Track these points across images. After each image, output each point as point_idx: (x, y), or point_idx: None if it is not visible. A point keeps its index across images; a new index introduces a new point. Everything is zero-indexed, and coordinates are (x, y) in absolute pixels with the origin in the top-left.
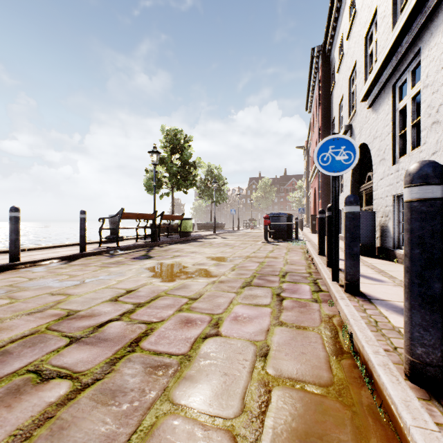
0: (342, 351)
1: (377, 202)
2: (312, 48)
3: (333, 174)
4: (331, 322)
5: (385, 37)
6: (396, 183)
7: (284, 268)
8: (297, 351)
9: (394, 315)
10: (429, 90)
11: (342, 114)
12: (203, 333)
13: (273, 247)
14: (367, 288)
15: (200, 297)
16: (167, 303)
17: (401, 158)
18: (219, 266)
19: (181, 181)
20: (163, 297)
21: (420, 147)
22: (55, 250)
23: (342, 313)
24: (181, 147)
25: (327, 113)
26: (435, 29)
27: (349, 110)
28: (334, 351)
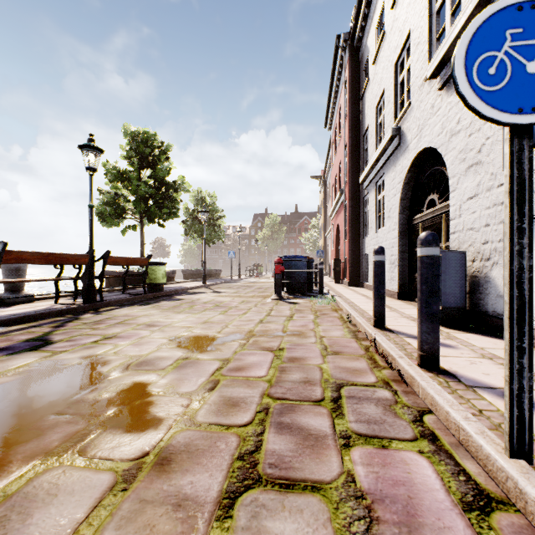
0: None
1: (461, 236)
2: (337, 36)
3: (518, 119)
4: None
5: None
6: None
7: (327, 370)
8: None
9: None
10: None
11: (382, 120)
12: None
13: (290, 308)
14: None
15: None
16: None
17: None
18: (183, 371)
19: (154, 207)
20: None
21: None
22: None
23: None
24: (155, 158)
25: (357, 123)
26: None
27: (396, 109)
28: None
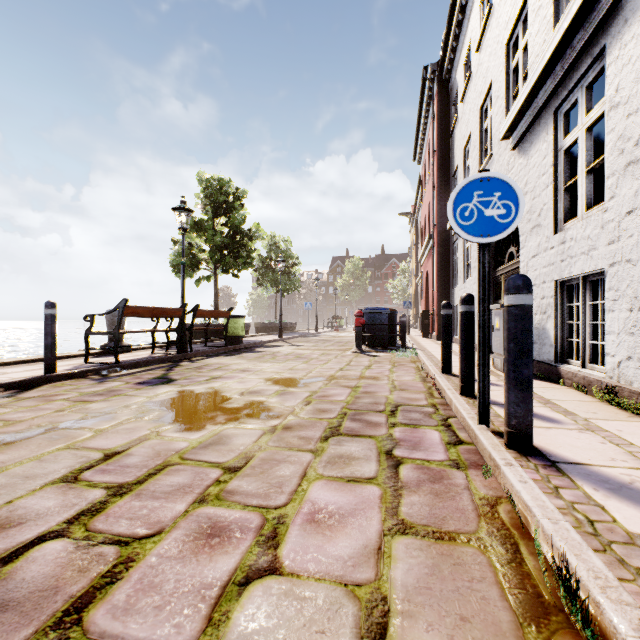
0: (544, 604)
1: None
2: (424, 67)
3: (480, 240)
4: (497, 519)
5: (542, 39)
6: (561, 262)
7: (391, 398)
8: (451, 615)
9: (616, 503)
10: (621, 111)
11: (469, 163)
12: (241, 568)
13: (369, 360)
14: (541, 438)
15: (246, 464)
16: (179, 482)
17: (567, 222)
18: (284, 396)
19: (229, 258)
20: (174, 467)
21: (603, 205)
22: (2, 370)
23: (517, 499)
24: (229, 206)
25: (446, 162)
26: (633, 12)
27: (481, 156)
28: (527, 606)
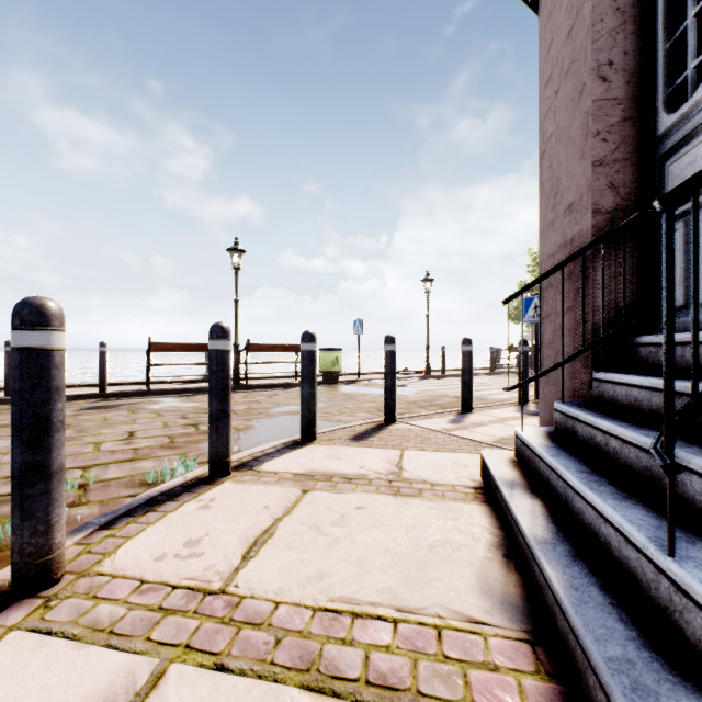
0: None
1: None
2: None
3: None
4: None
5: None
6: None
7: None
8: None
9: None
10: None
11: None
12: None
13: None
14: None
15: None
16: None
17: None
18: None
19: None
20: None
21: None
22: None
23: None
24: None
25: None
26: None
27: None
28: None
